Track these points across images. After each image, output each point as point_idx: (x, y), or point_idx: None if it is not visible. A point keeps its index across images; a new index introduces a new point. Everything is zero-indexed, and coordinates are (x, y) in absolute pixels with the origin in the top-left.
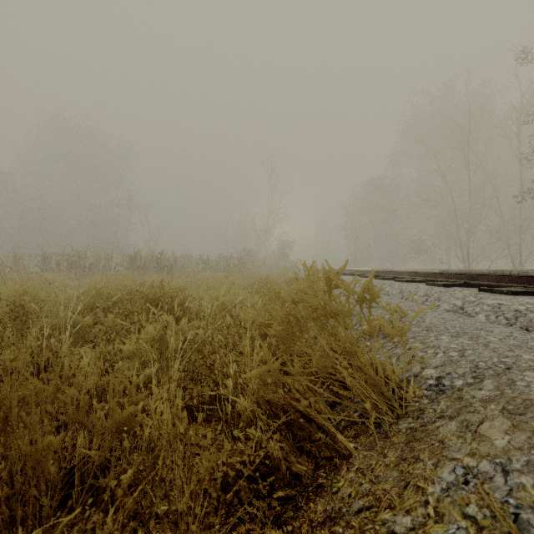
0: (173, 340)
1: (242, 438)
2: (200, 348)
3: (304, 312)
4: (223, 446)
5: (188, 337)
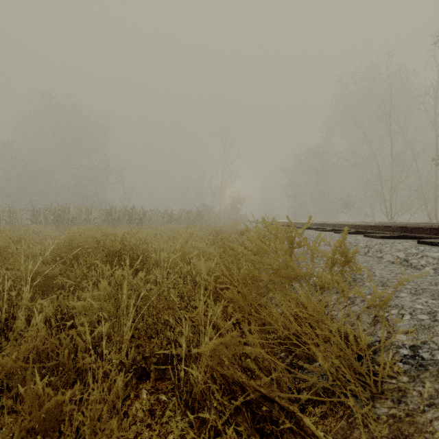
0: (124, 299)
1: (193, 422)
2: (154, 304)
3: (264, 275)
4: (175, 413)
5: (141, 294)
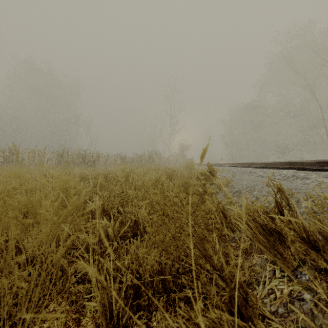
0: None
1: None
2: None
3: None
4: None
5: None
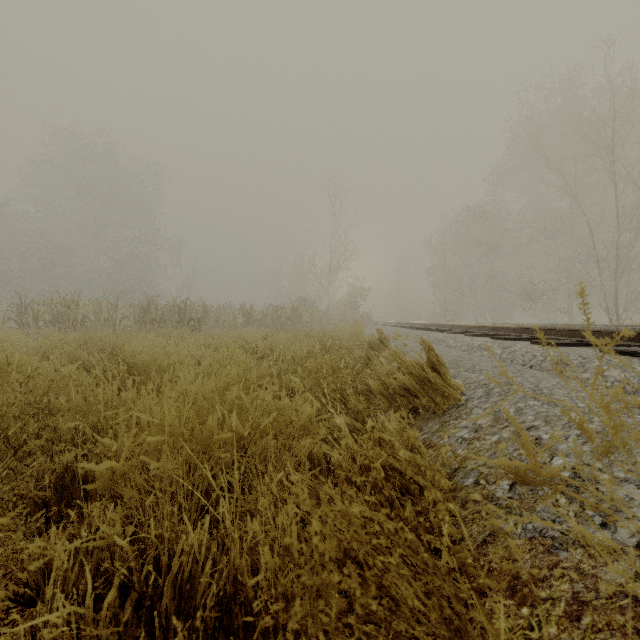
0: None
1: None
2: None
3: None
4: None
5: None
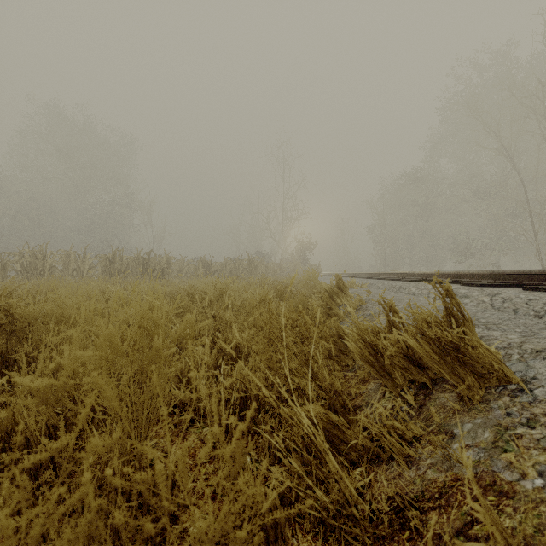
0: None
1: None
2: None
3: None
4: None
5: None
